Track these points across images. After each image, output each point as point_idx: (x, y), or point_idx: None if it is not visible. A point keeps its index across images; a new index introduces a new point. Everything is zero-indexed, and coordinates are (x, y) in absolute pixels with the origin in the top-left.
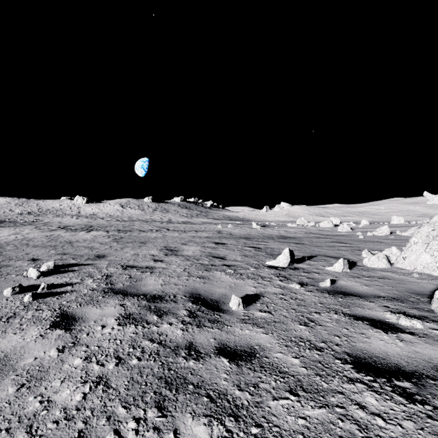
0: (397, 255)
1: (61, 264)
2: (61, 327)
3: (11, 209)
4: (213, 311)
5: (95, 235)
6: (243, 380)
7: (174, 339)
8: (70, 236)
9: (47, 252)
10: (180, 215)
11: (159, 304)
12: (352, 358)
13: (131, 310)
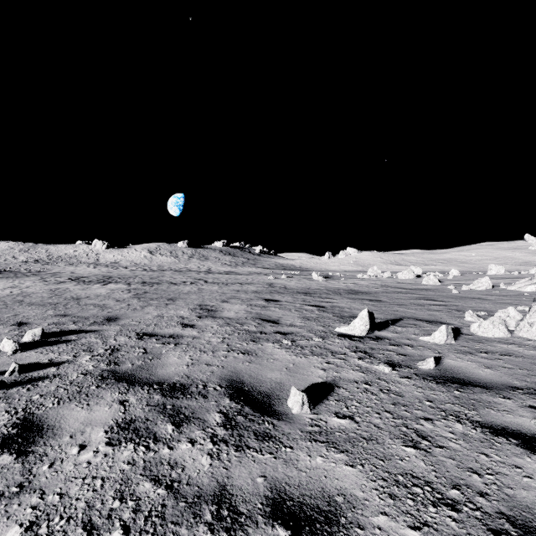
0: (516, 319)
1: (55, 331)
2: (12, 448)
3: (15, 255)
4: (263, 416)
5: (112, 289)
6: None
7: (195, 478)
8: (81, 290)
9: (43, 312)
10: (222, 264)
11: (180, 400)
12: (520, 532)
13: (134, 412)
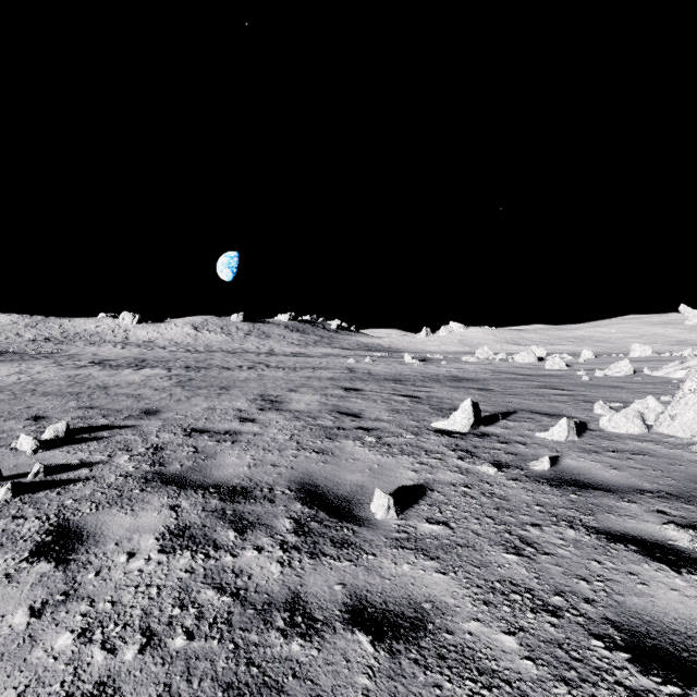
0: (656, 411)
1: (82, 426)
2: (50, 556)
3: (19, 332)
4: (341, 522)
5: (148, 376)
6: (405, 695)
7: (264, 586)
8: (107, 377)
9: (63, 404)
10: (288, 343)
11: (242, 505)
12: (624, 636)
13: (188, 518)
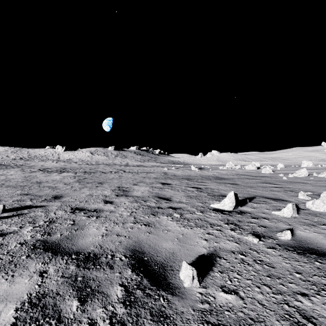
0: None
1: (15, 206)
2: None
3: (8, 155)
4: (158, 290)
5: (64, 176)
6: None
7: None
8: (44, 177)
9: (13, 192)
10: (135, 160)
11: (90, 271)
12: None
13: (48, 285)
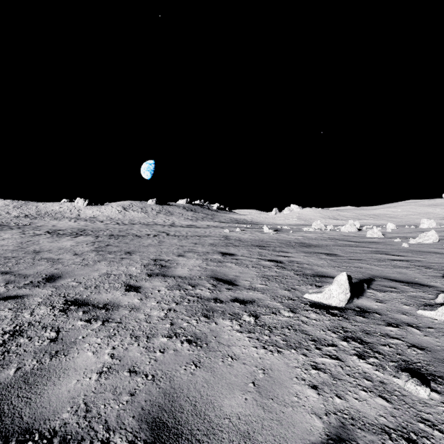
0: None
1: None
2: None
3: (9, 211)
4: None
5: (78, 242)
6: None
7: None
8: (48, 243)
9: None
10: (184, 218)
11: None
12: None
13: None
